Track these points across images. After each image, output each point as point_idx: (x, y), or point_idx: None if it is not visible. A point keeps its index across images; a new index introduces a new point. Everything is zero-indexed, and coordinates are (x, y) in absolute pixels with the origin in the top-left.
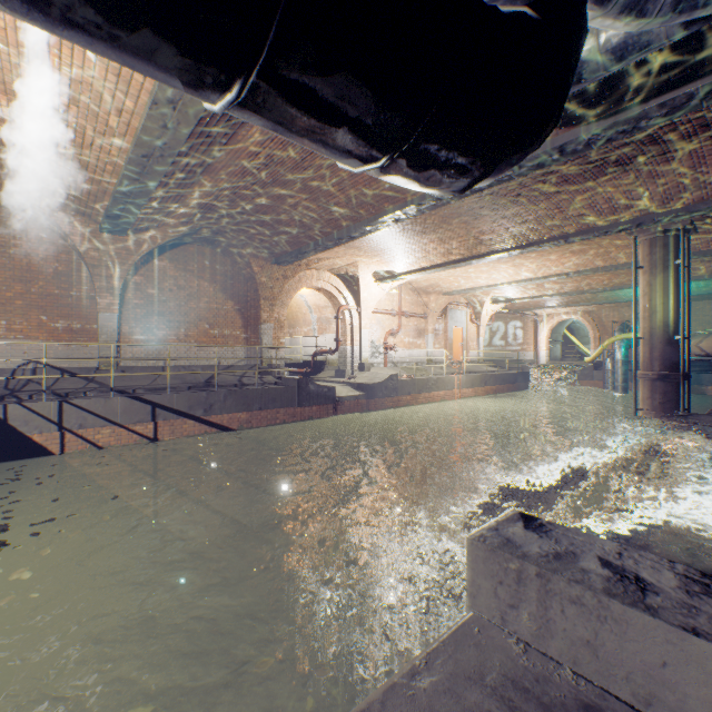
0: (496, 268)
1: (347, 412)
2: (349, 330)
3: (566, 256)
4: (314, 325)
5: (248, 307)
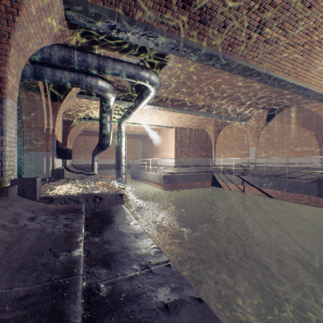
0: None
1: None
2: None
3: None
4: None
5: (321, 132)
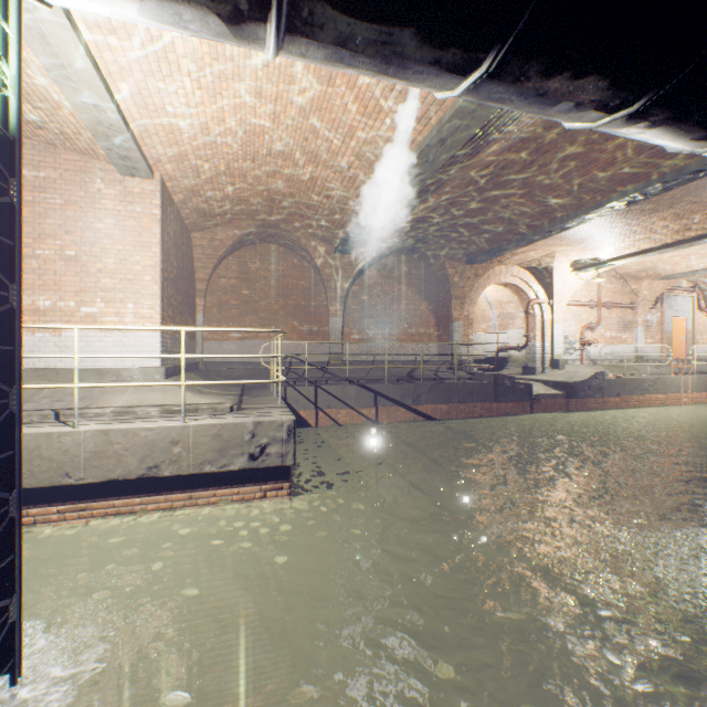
0: None
1: (543, 411)
2: (539, 326)
3: None
4: (493, 321)
5: (439, 307)
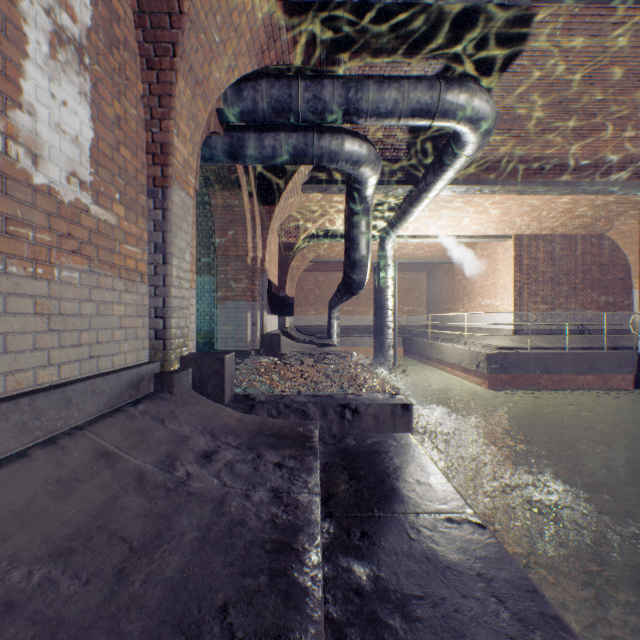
0: None
1: None
2: None
3: None
4: None
5: None
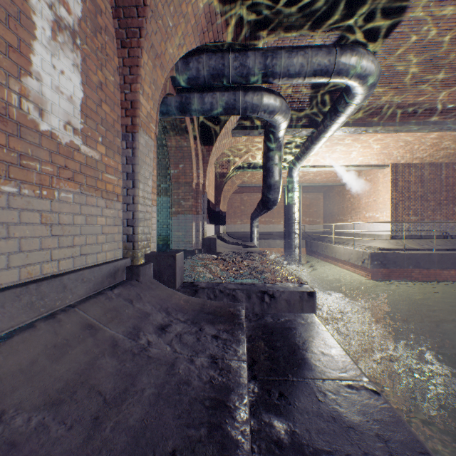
0: None
1: None
2: None
3: None
4: None
5: None
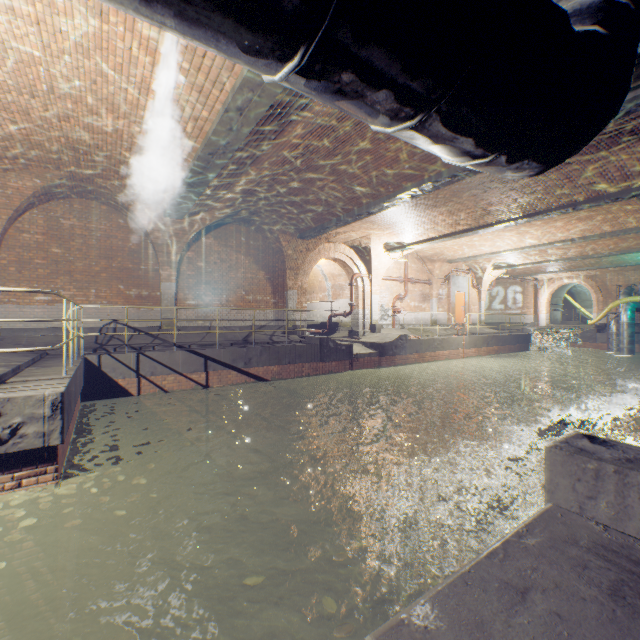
0: (500, 236)
1: (361, 367)
2: (361, 296)
3: (572, 223)
4: (328, 291)
5: (276, 276)
